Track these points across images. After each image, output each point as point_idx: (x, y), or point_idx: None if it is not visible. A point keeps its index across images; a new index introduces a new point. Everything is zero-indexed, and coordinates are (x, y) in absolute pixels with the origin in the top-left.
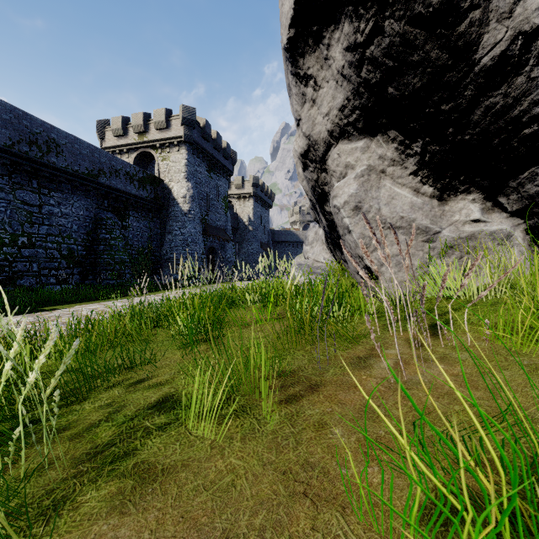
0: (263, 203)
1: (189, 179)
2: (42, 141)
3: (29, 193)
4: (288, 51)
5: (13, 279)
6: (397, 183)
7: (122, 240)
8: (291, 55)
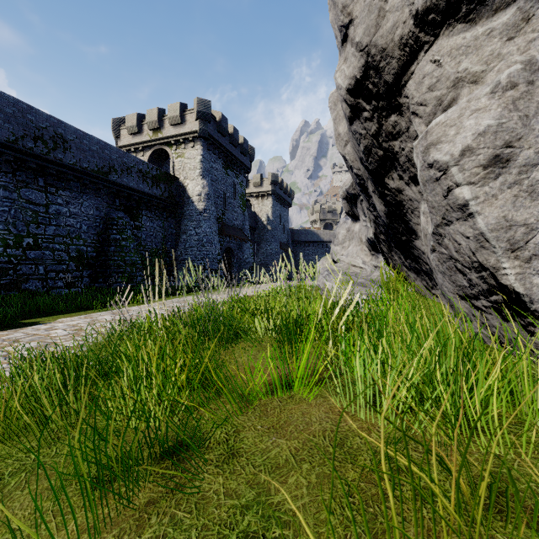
0: (282, 201)
1: (205, 176)
2: (48, 136)
3: (35, 191)
4: None
5: (17, 282)
6: None
7: (134, 241)
8: None
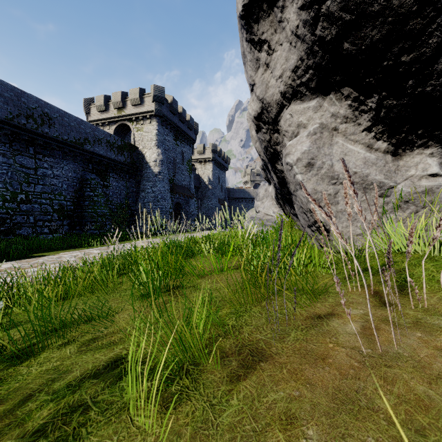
0: (220, 166)
1: (159, 146)
2: (37, 114)
3: (27, 158)
4: (243, 18)
5: (13, 229)
6: (349, 139)
7: (104, 197)
8: (246, 22)
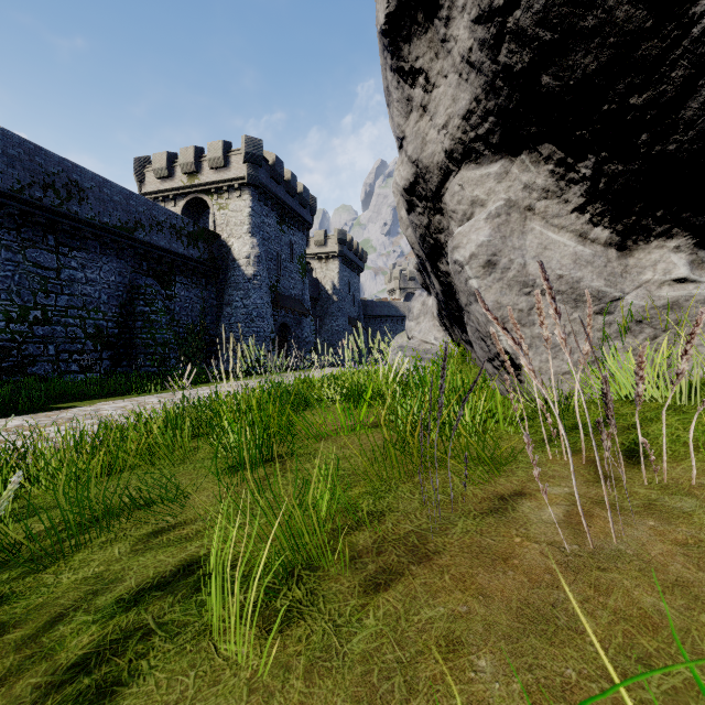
0: (351, 265)
1: (255, 234)
2: (61, 183)
3: (44, 252)
4: (386, 35)
5: (22, 365)
6: (551, 225)
7: (166, 314)
8: (391, 40)
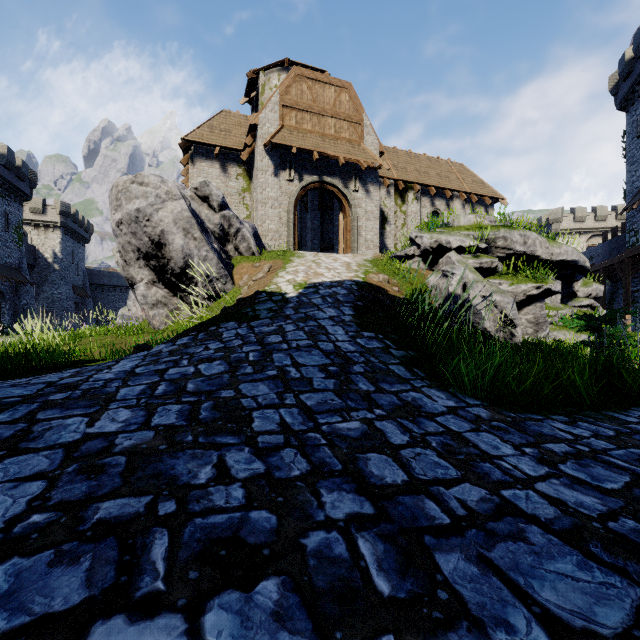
0: (76, 236)
1: None
2: None
3: None
4: (115, 230)
5: None
6: (158, 289)
7: None
8: (116, 232)
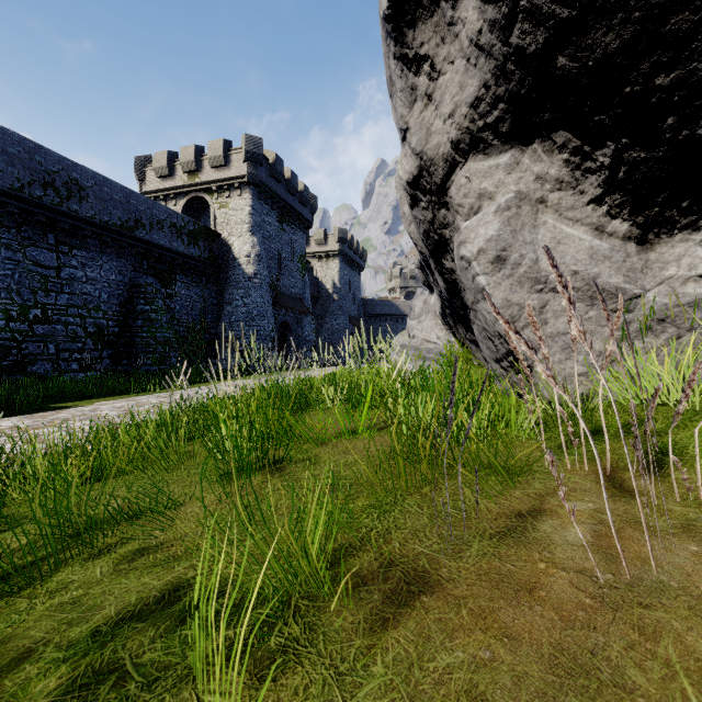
0: (352, 264)
1: (255, 233)
2: (61, 182)
3: (44, 251)
4: (390, 21)
5: (22, 364)
6: (565, 218)
7: (166, 313)
8: (395, 26)
